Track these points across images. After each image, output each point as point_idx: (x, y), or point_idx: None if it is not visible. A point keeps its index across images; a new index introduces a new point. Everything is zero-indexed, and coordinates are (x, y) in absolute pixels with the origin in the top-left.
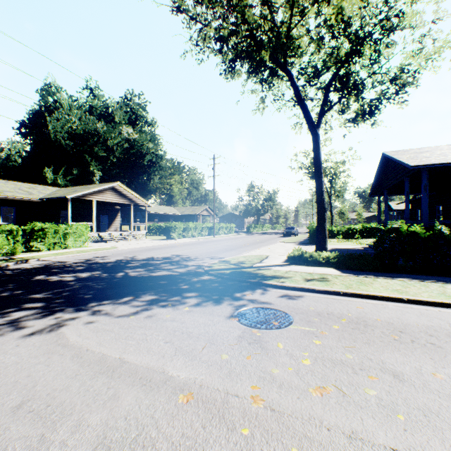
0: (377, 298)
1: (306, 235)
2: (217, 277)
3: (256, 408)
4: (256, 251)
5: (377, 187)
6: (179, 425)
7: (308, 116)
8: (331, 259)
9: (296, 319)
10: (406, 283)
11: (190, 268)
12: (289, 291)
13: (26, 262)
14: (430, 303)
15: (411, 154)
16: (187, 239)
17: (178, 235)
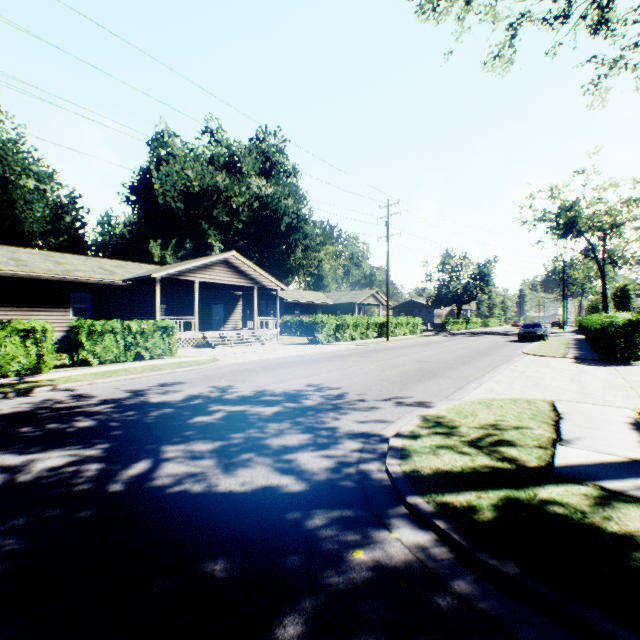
0: None
1: (565, 339)
2: (453, 553)
3: None
4: (500, 383)
5: None
6: None
7: None
8: None
9: None
10: None
11: (342, 454)
12: None
13: (26, 394)
14: None
15: None
16: (342, 345)
17: (327, 336)
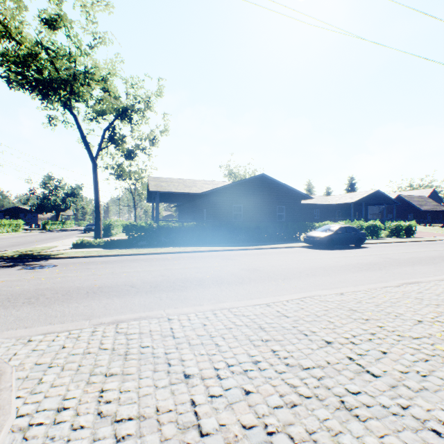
0: (110, 256)
1: None
2: (7, 259)
3: (32, 278)
4: (48, 244)
5: (151, 197)
6: (1, 284)
7: (89, 150)
8: (102, 243)
9: (61, 265)
10: (131, 250)
11: None
12: (64, 259)
13: None
14: (130, 254)
15: (159, 182)
16: None
17: None
